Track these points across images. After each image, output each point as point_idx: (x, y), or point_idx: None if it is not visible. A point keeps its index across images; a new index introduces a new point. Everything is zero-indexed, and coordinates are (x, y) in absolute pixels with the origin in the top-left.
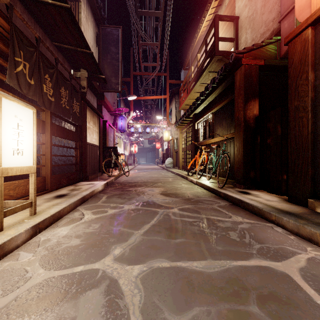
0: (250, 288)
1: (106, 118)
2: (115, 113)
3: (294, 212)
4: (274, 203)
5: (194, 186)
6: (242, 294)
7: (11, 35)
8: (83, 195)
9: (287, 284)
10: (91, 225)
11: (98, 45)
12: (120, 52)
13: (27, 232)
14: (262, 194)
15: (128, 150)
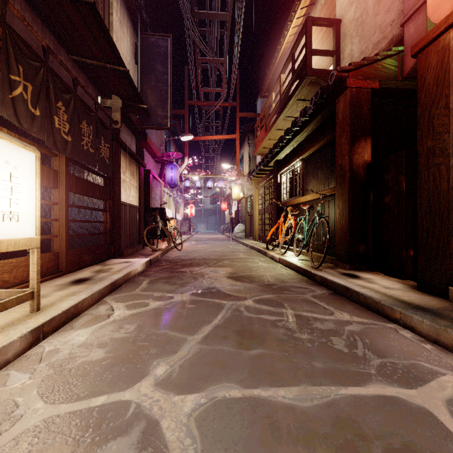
0: (371, 436)
1: (150, 167)
2: (163, 160)
3: (429, 306)
4: (396, 293)
5: (277, 266)
6: (360, 448)
7: (4, 41)
8: (113, 280)
9: (430, 428)
10: (123, 326)
11: (138, 61)
12: (169, 72)
13: (24, 339)
14: (378, 278)
15: (182, 213)
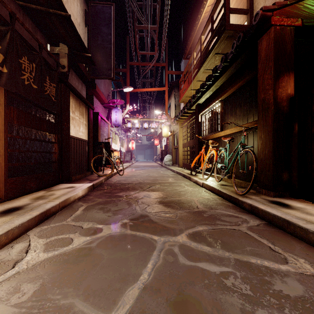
0: None
1: (99, 111)
2: (109, 106)
3: None
4: None
5: (201, 190)
6: None
7: None
8: (44, 209)
9: None
10: (21, 287)
11: (87, 24)
12: (112, 33)
13: None
14: (311, 208)
15: (125, 147)
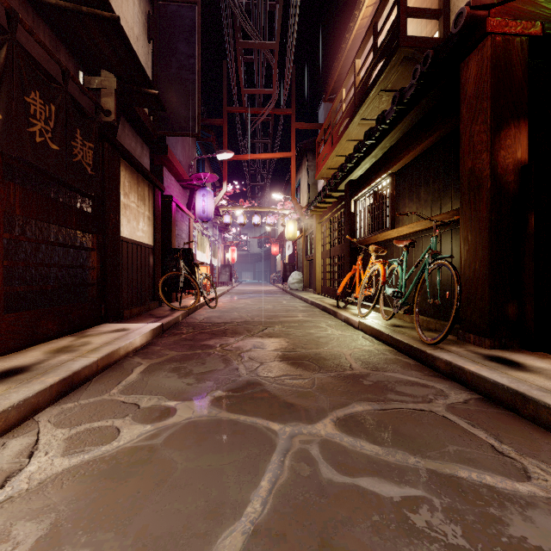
0: None
1: (173, 194)
2: (192, 185)
3: None
4: None
5: (357, 335)
6: None
7: None
8: (69, 372)
9: None
10: (13, 529)
11: (152, 39)
12: (197, 54)
13: None
14: None
15: (221, 258)
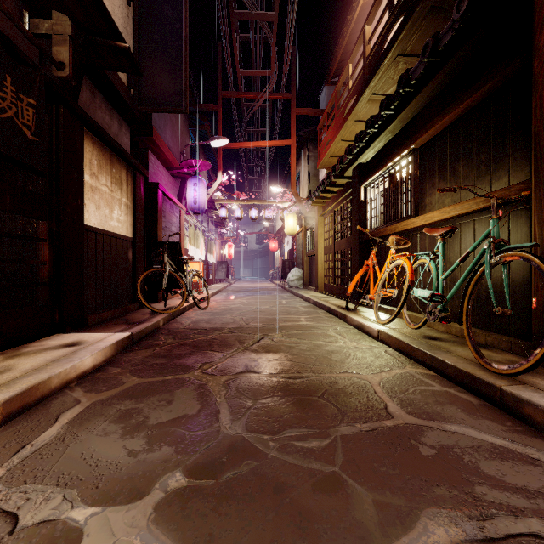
0: None
1: (161, 182)
2: (183, 173)
3: None
4: None
5: (378, 348)
6: None
7: None
8: None
9: None
10: None
11: (132, 0)
12: (183, 18)
13: None
14: None
15: (217, 254)
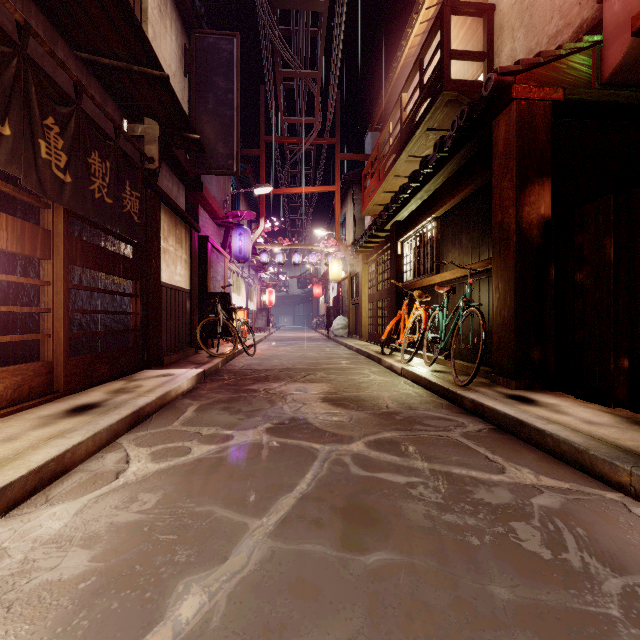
0: None
1: (208, 233)
2: (228, 222)
3: None
4: (609, 432)
5: (398, 380)
6: None
7: None
8: (137, 407)
9: None
10: (138, 496)
11: (189, 73)
12: (235, 89)
13: None
14: (567, 405)
15: (257, 301)
